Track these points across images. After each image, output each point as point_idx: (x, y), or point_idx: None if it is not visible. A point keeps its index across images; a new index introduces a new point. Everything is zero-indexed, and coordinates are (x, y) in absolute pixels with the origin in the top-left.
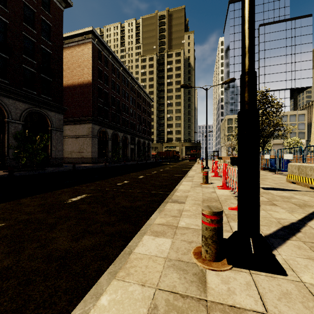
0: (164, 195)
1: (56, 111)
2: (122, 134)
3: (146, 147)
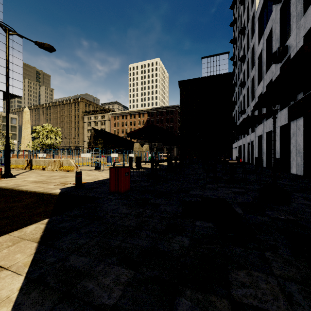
0: None
1: None
2: None
3: None
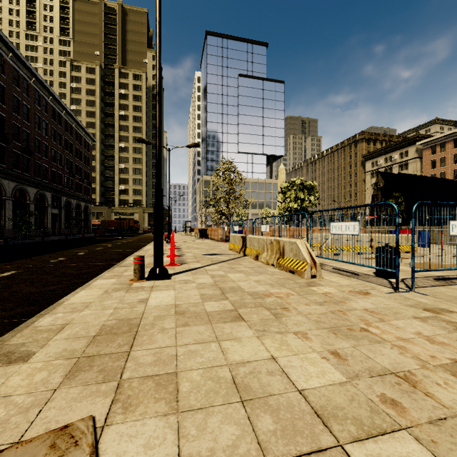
0: (113, 264)
1: None
2: (36, 190)
3: (83, 213)
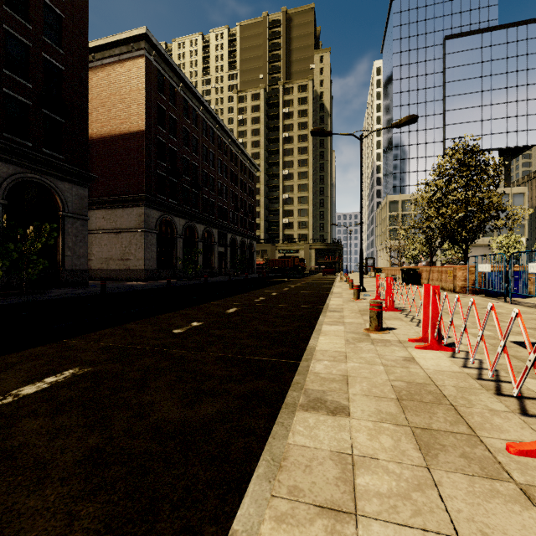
0: (283, 371)
1: (73, 181)
2: (204, 226)
3: (247, 251)
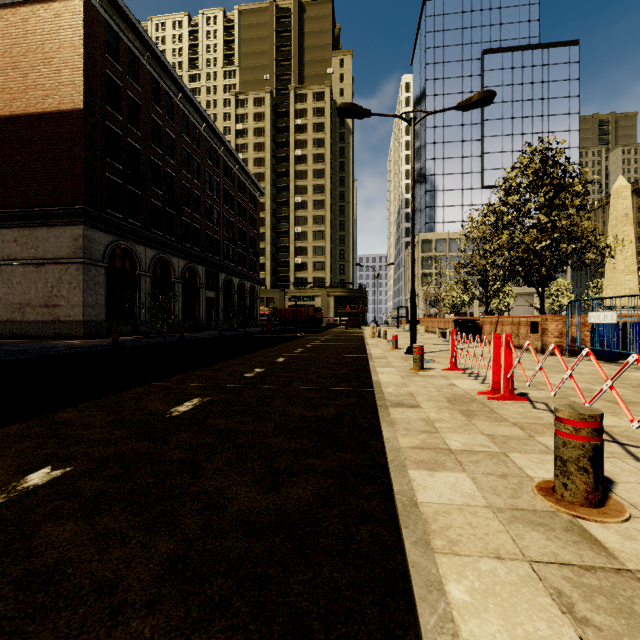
0: None
1: None
2: (184, 262)
3: (248, 298)
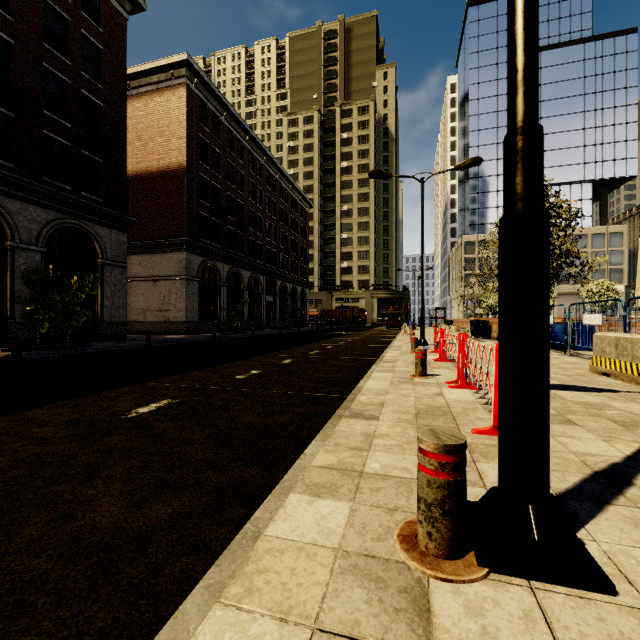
0: (335, 401)
1: (112, 225)
2: (250, 273)
3: (299, 301)
